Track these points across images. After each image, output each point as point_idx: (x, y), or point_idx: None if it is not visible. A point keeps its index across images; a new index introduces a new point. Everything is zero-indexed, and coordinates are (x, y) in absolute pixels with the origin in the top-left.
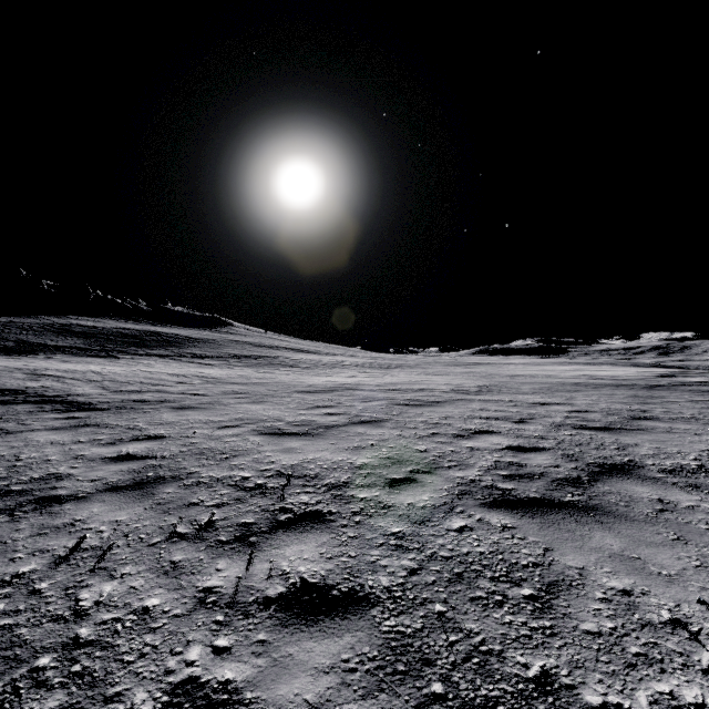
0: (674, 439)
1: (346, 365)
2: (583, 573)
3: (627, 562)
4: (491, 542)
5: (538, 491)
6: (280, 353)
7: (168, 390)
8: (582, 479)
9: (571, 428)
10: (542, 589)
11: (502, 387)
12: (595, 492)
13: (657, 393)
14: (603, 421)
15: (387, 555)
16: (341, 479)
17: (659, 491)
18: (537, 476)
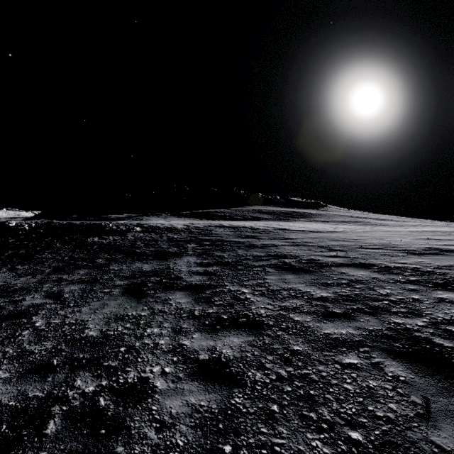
0: None
1: (424, 225)
2: None
3: None
4: None
5: None
6: (369, 220)
7: (336, 230)
8: None
9: None
10: None
11: None
12: None
13: None
14: None
15: None
16: (449, 239)
17: None
18: None
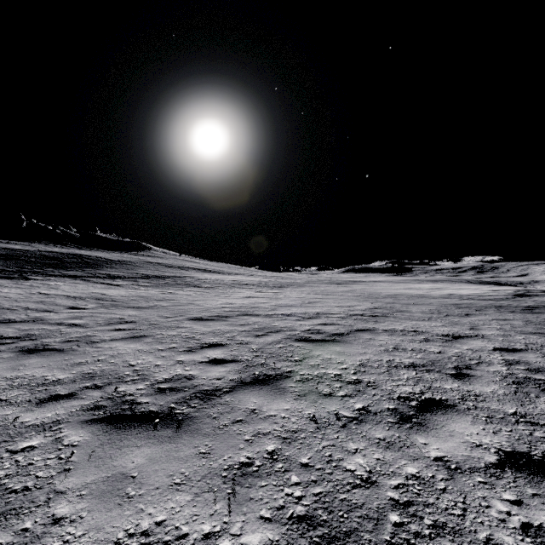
0: None
1: (244, 284)
2: None
3: None
4: None
5: None
6: (189, 273)
7: (47, 319)
8: None
9: (538, 389)
10: None
11: (393, 310)
12: None
13: None
14: None
15: None
16: None
17: None
18: None
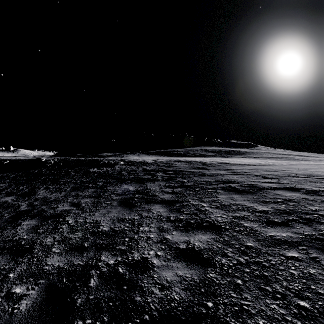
0: None
1: None
2: None
3: None
4: None
5: None
6: (292, 157)
7: (266, 163)
8: None
9: None
10: None
11: None
12: None
13: None
14: None
15: None
16: None
17: None
18: None
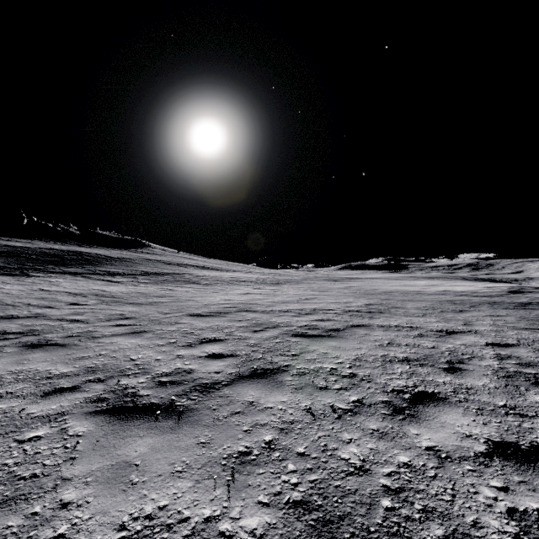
0: None
1: (242, 281)
2: None
3: None
4: None
5: None
6: (187, 270)
7: (49, 315)
8: None
9: (528, 383)
10: None
11: (388, 306)
12: None
13: None
14: None
15: None
16: None
17: None
18: None
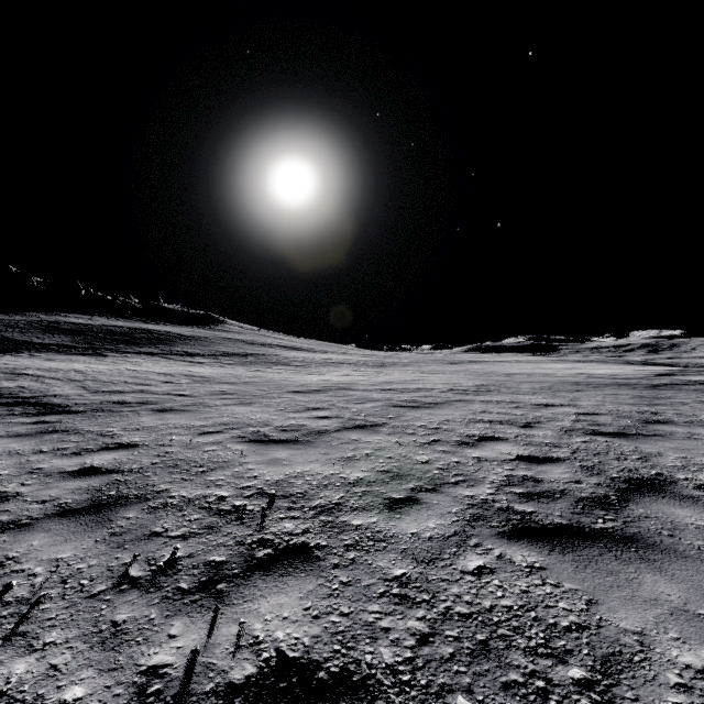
0: (698, 447)
1: (339, 363)
2: (644, 640)
3: (696, 622)
4: (518, 590)
5: (563, 515)
6: (273, 351)
7: (153, 390)
8: (610, 498)
9: (583, 433)
10: (596, 669)
11: (501, 386)
12: (629, 516)
13: (662, 393)
14: (615, 425)
15: (389, 612)
16: (333, 499)
17: (703, 514)
18: (558, 495)
